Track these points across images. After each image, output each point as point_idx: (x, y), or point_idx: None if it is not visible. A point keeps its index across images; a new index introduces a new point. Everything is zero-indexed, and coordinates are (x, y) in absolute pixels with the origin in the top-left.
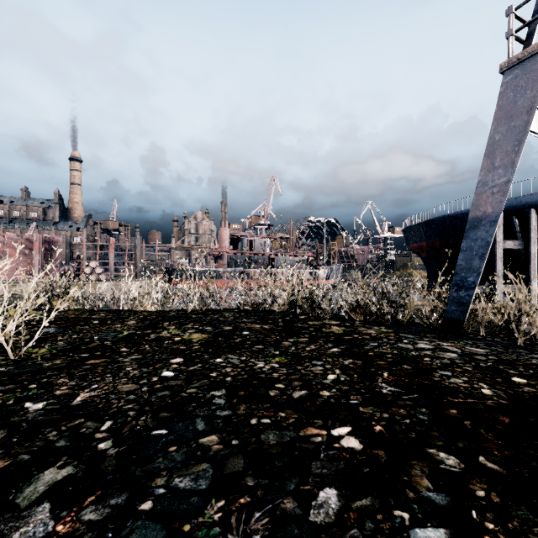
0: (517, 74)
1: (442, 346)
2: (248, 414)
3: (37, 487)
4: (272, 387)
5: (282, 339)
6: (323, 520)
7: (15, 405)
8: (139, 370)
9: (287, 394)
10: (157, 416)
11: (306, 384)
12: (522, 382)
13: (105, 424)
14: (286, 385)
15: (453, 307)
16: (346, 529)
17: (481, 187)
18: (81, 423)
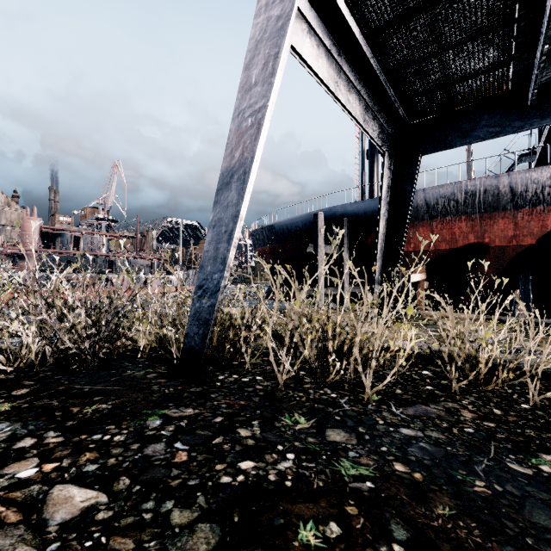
0: None
1: None
2: None
3: None
4: None
5: None
6: None
7: None
8: None
9: None
10: None
11: None
12: None
13: None
14: None
15: (194, 327)
16: None
17: (237, 118)
18: None
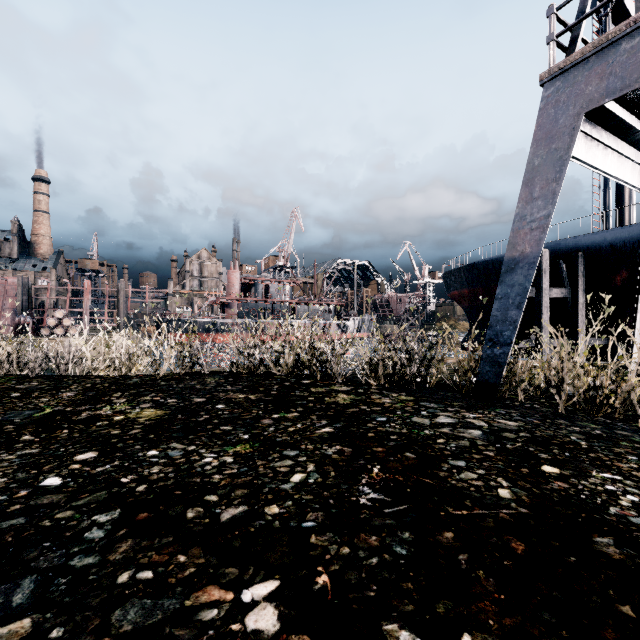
0: (559, 87)
1: (467, 420)
2: (125, 560)
3: None
4: (198, 502)
5: (265, 414)
6: None
7: None
8: (11, 476)
9: (214, 515)
10: None
11: (253, 493)
12: (553, 474)
13: None
14: (221, 496)
15: (487, 367)
16: None
17: (518, 222)
18: None
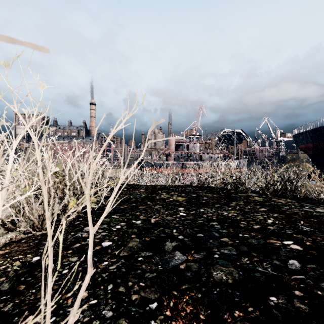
0: None
1: None
2: (235, 232)
3: (168, 247)
4: (240, 223)
5: (228, 202)
6: (295, 268)
7: (129, 221)
8: (167, 211)
9: (250, 226)
10: (193, 229)
11: (257, 223)
12: None
13: (173, 230)
14: (247, 222)
15: None
16: (307, 272)
17: None
18: (163, 229)
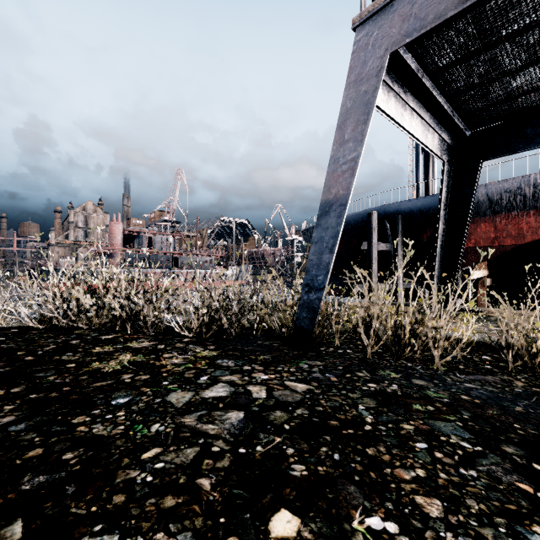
0: (368, 30)
1: (248, 387)
2: None
3: None
4: None
5: None
6: None
7: None
8: None
9: None
10: None
11: None
12: None
13: None
14: None
15: (303, 313)
16: None
17: (333, 165)
18: None
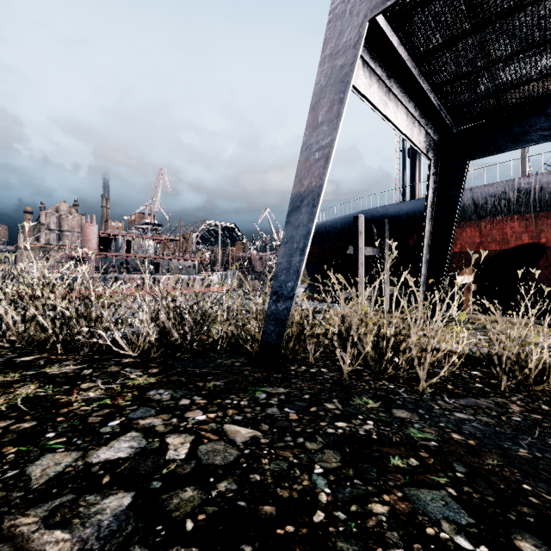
0: None
1: (168, 438)
2: None
3: None
4: None
5: None
6: None
7: None
8: None
9: None
10: None
11: None
12: None
13: None
14: None
15: (271, 326)
16: None
17: (305, 152)
18: None
